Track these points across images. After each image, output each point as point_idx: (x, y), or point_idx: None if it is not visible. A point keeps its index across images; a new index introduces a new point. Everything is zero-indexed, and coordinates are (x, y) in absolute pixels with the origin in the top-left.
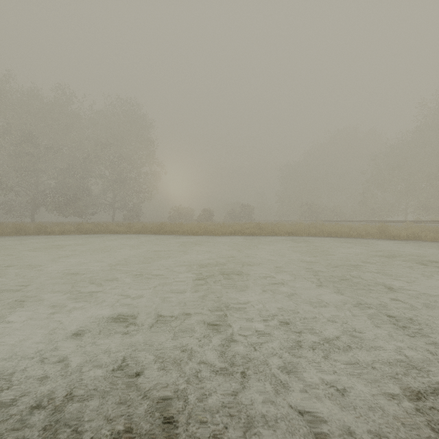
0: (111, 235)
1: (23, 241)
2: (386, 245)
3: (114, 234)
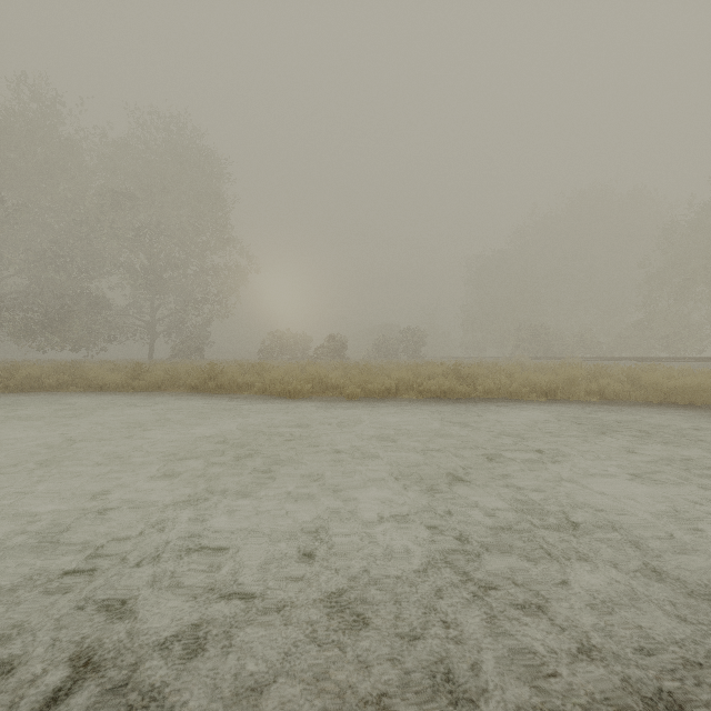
0: (72, 397)
1: None
2: None
3: (85, 394)
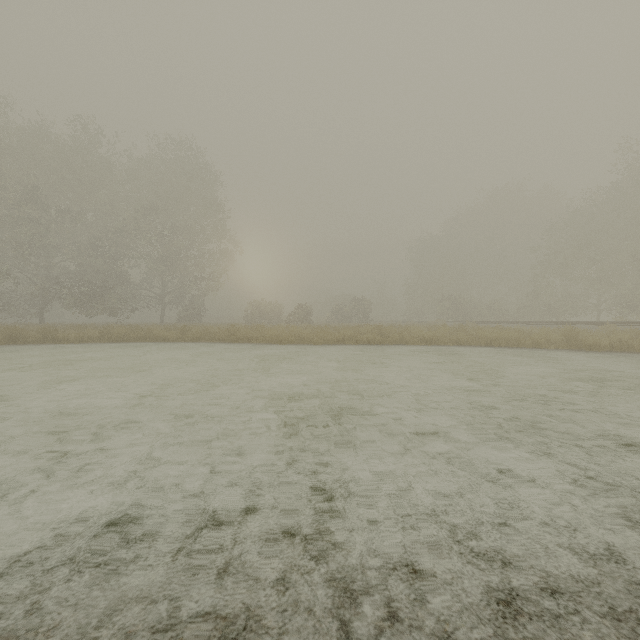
0: (155, 344)
1: (16, 353)
2: (582, 361)
3: (159, 343)
